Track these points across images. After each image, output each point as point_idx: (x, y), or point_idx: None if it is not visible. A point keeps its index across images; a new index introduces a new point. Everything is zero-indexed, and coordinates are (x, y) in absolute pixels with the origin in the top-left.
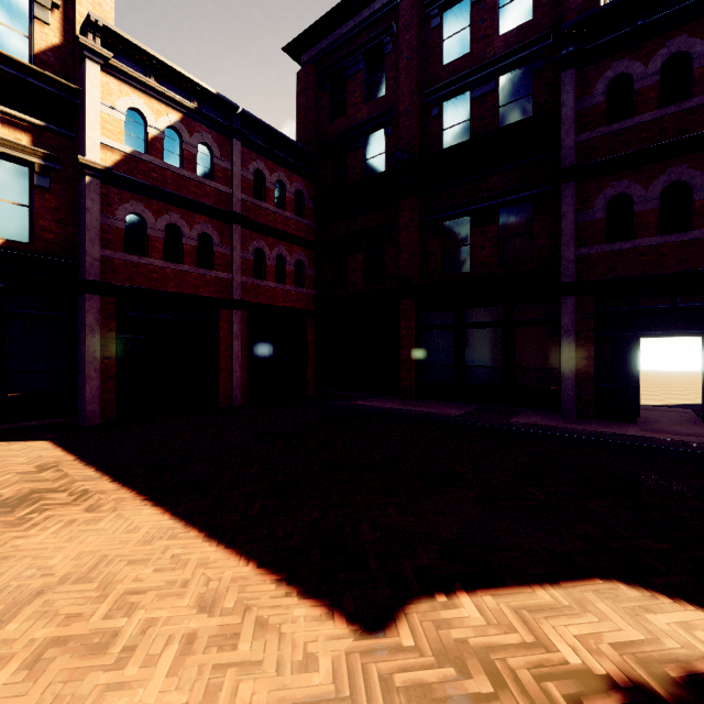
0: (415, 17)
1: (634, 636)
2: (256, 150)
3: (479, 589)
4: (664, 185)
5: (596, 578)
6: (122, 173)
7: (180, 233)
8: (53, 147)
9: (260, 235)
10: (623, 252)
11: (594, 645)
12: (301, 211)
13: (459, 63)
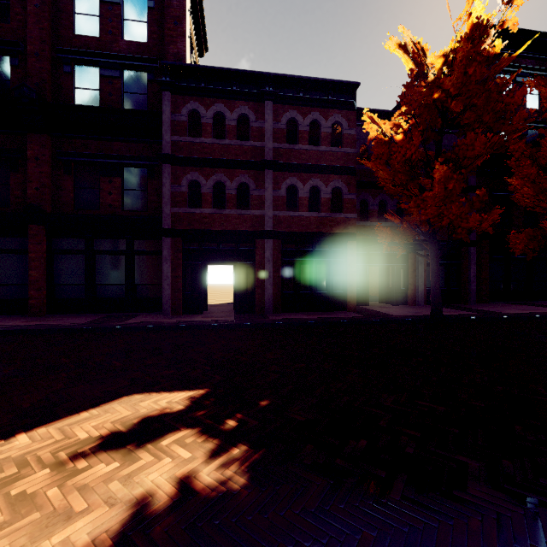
0: None
1: (127, 414)
2: None
3: (37, 427)
4: (215, 181)
5: (125, 396)
6: None
7: None
8: None
9: None
10: (196, 214)
11: (102, 426)
12: None
13: (90, 40)
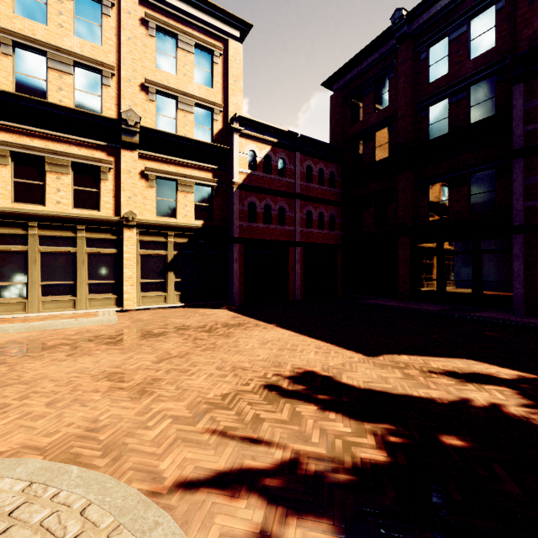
0: (409, 55)
1: (462, 367)
2: (307, 154)
3: (411, 355)
4: None
5: (462, 358)
6: (246, 183)
7: (270, 208)
8: (219, 176)
9: (309, 203)
10: None
11: (445, 366)
12: (333, 184)
13: (440, 81)
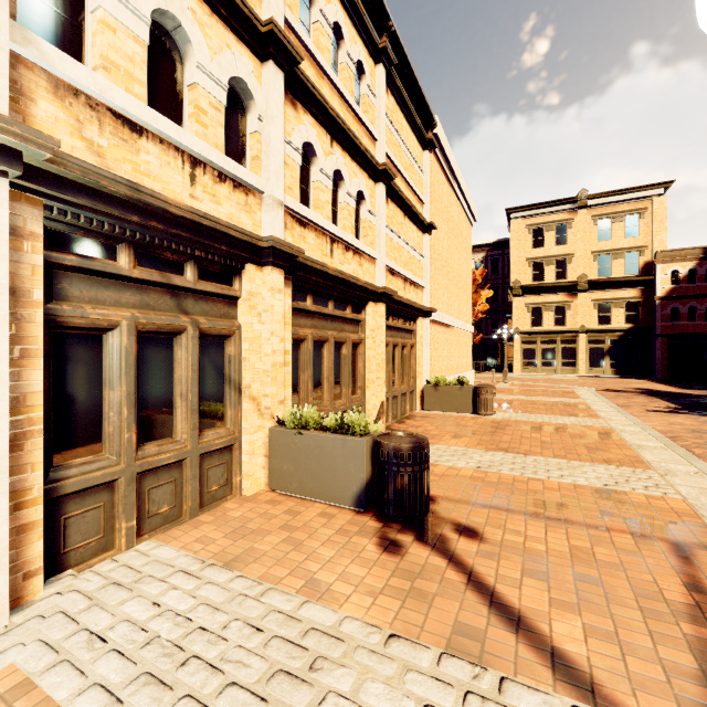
0: None
1: None
2: None
3: None
4: None
5: None
6: (669, 295)
7: (696, 309)
8: (645, 293)
9: None
10: None
11: None
12: None
13: None
